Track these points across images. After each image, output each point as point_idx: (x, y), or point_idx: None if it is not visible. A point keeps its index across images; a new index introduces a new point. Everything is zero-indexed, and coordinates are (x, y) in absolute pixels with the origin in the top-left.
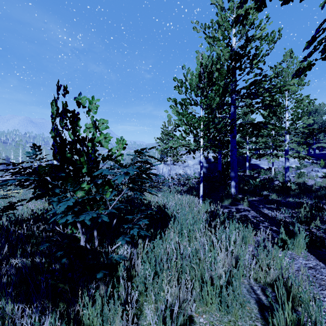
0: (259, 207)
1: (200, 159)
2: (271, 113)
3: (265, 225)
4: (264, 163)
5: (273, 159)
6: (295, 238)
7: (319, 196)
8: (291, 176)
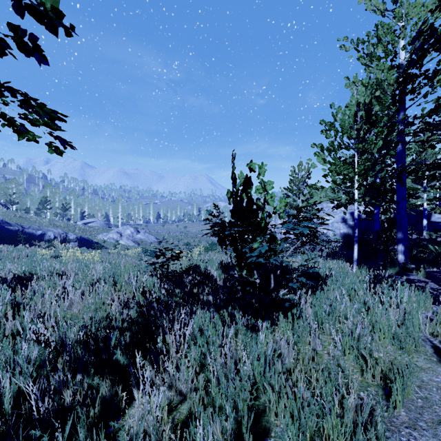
0: None
1: (355, 215)
2: None
3: None
4: None
5: None
6: None
7: None
8: None
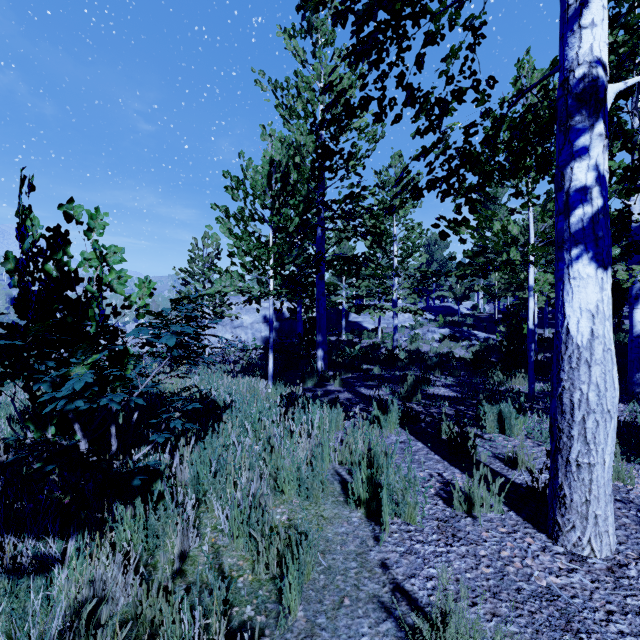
0: (355, 386)
1: (270, 313)
2: (375, 243)
3: (360, 407)
4: (369, 320)
5: (377, 314)
6: (389, 412)
7: (429, 365)
8: (403, 340)
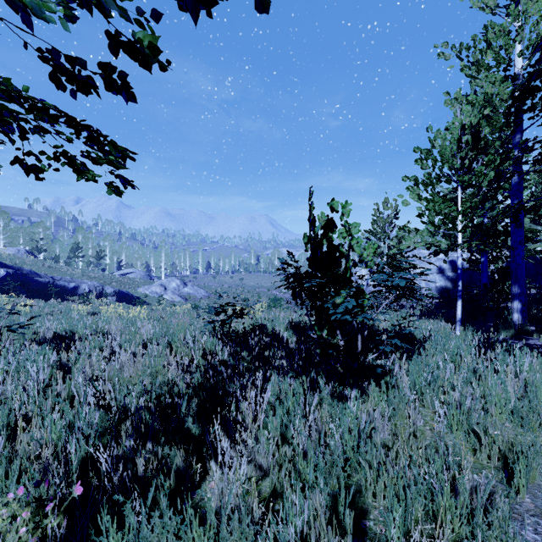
0: None
1: (458, 263)
2: None
3: None
4: None
5: None
6: None
7: None
8: None
